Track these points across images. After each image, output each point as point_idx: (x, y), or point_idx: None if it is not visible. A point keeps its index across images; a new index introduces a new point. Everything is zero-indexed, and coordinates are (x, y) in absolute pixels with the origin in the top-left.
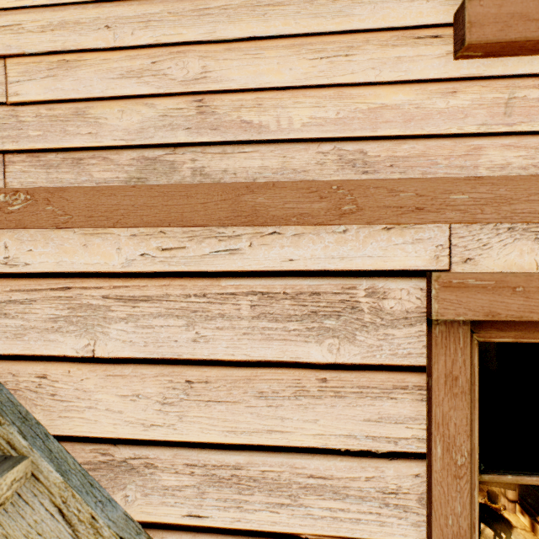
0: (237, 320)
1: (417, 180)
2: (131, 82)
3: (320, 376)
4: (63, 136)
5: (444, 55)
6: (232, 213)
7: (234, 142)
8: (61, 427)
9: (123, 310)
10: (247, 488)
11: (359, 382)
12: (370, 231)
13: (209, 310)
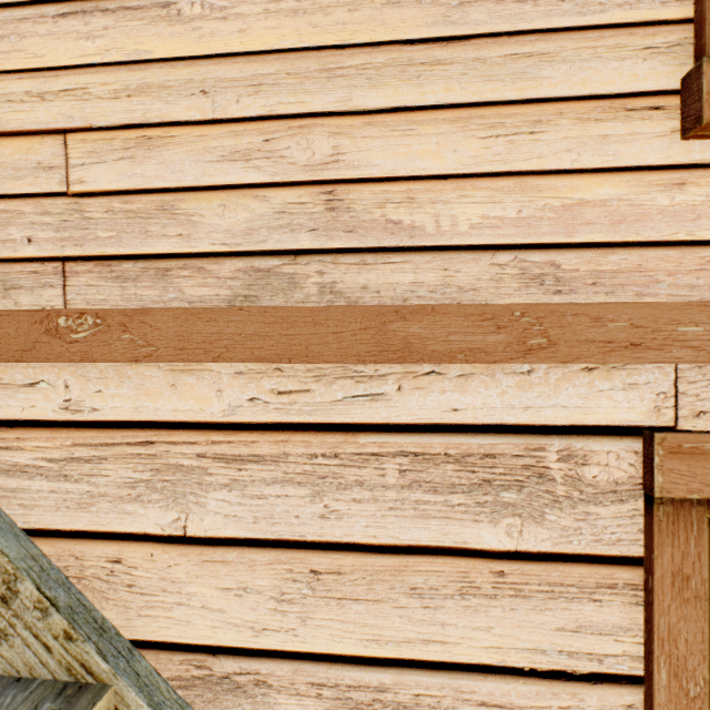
0: (380, 490)
1: (632, 305)
2: (236, 167)
3: (495, 567)
4: (144, 239)
5: (667, 133)
6: (376, 347)
7: (377, 249)
8: (141, 629)
9: (225, 473)
10: None
11: (549, 578)
12: (564, 372)
13: (342, 475)
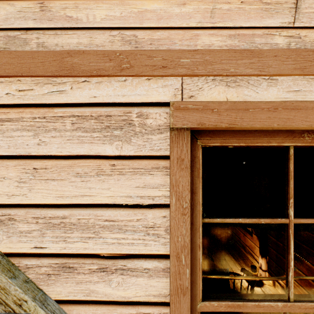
0: (63, 132)
1: (163, 51)
2: None
3: (111, 163)
4: None
5: None
6: (59, 68)
7: (62, 28)
8: None
9: None
10: (69, 229)
11: (133, 166)
12: (139, 80)
13: (47, 126)
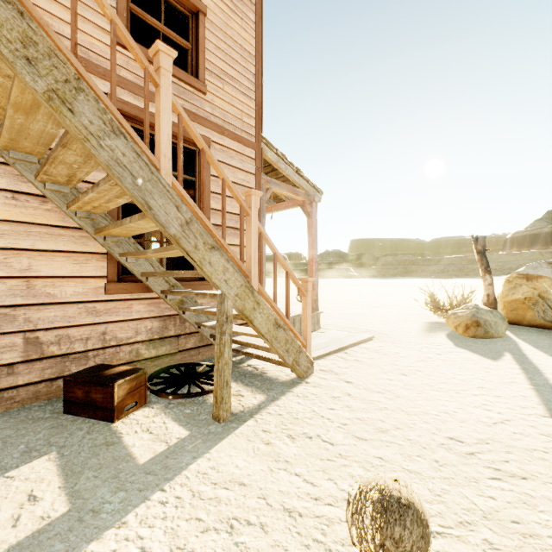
0: None
1: (104, 68)
2: None
3: None
4: None
5: None
6: None
7: None
8: None
9: None
10: None
11: None
12: (90, 75)
13: None
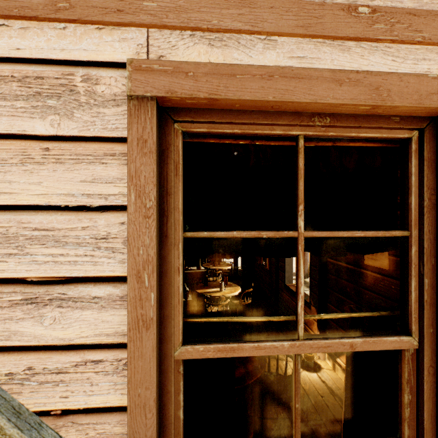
0: None
1: None
2: None
3: (44, 146)
4: None
5: None
6: None
7: None
8: None
9: None
10: None
11: (76, 151)
12: (85, 29)
13: None
